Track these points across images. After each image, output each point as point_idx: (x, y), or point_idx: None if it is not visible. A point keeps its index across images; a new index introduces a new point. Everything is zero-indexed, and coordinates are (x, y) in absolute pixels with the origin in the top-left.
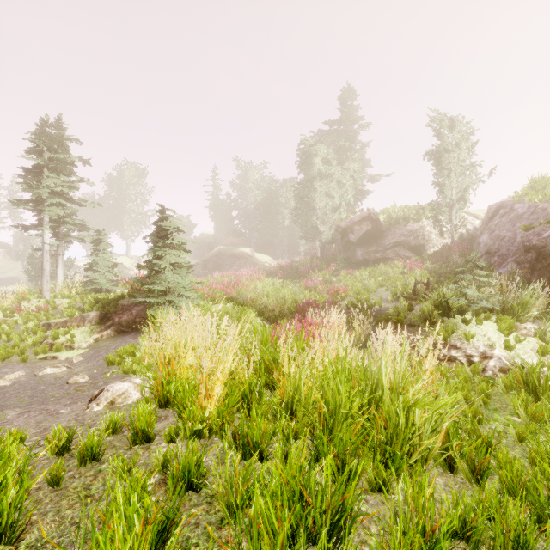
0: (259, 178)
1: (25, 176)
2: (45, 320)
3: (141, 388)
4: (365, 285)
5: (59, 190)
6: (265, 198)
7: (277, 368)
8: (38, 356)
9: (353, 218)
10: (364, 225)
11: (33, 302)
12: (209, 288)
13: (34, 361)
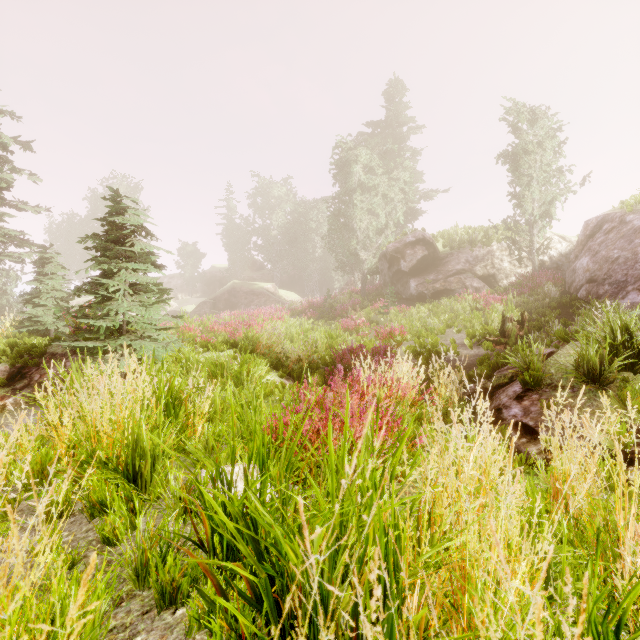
0: (283, 197)
1: None
2: None
3: None
4: (428, 325)
5: None
6: (292, 222)
7: None
8: None
9: (405, 241)
10: (419, 249)
11: None
12: (208, 330)
13: None
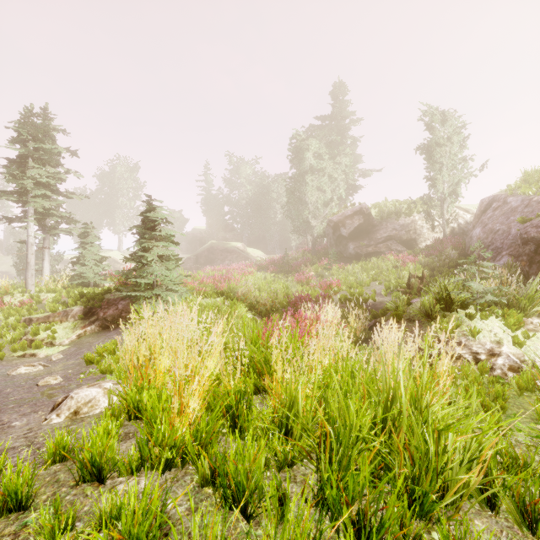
0: (250, 173)
1: (9, 167)
2: (27, 315)
3: (108, 397)
4: (358, 279)
5: (45, 181)
6: (257, 194)
7: (268, 371)
8: (16, 353)
9: (345, 212)
10: (356, 219)
11: (16, 297)
12: (199, 282)
13: (11, 359)
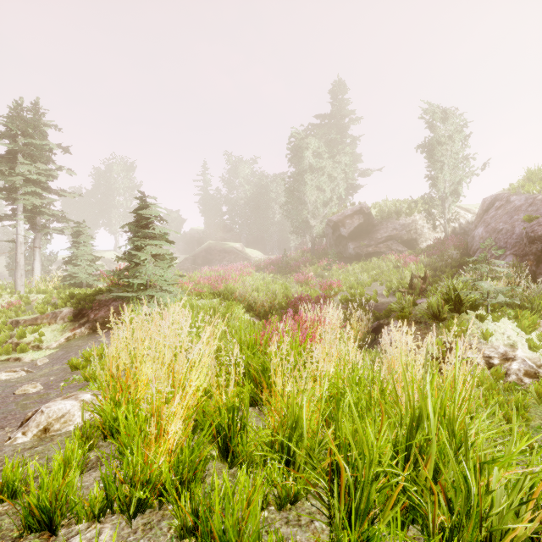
0: (249, 173)
1: None
2: (14, 317)
3: (82, 412)
4: (359, 279)
5: (35, 178)
6: (256, 193)
7: (266, 381)
8: None
9: (345, 212)
10: (356, 219)
11: (4, 298)
12: (196, 282)
13: None
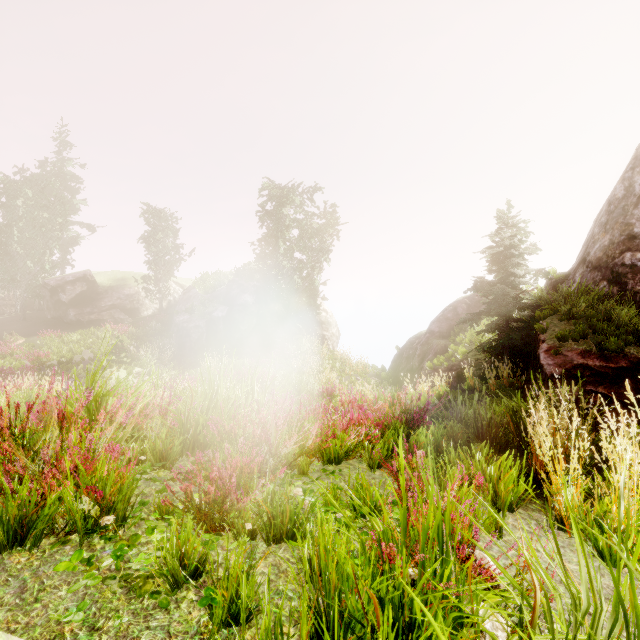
0: None
1: None
2: None
3: None
4: (71, 349)
5: None
6: None
7: None
8: None
9: (66, 277)
10: (79, 286)
11: None
12: None
13: None
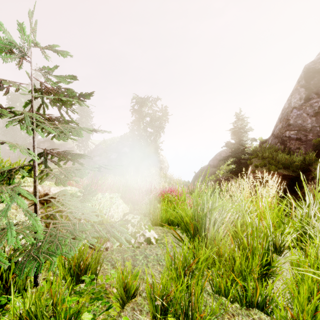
0: None
1: None
2: None
3: None
4: None
5: None
6: None
7: None
8: None
9: (40, 139)
10: (46, 144)
11: None
12: None
13: None
